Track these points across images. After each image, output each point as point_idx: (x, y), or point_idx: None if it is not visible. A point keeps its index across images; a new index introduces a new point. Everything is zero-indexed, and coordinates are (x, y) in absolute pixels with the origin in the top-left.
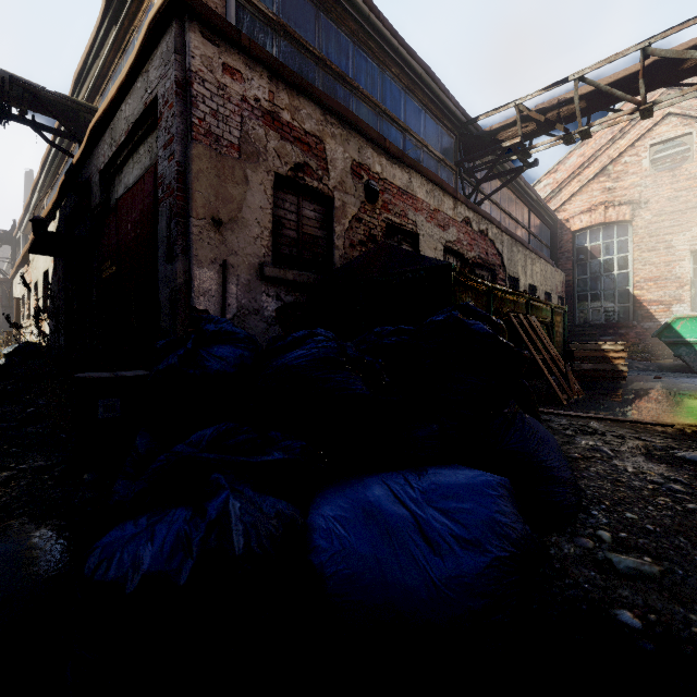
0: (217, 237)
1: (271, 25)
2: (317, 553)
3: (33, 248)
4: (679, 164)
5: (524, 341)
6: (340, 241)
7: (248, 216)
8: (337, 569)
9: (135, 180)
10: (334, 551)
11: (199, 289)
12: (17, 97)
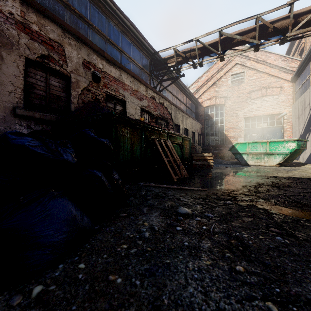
0: None
1: None
2: None
3: None
4: (240, 84)
5: (160, 152)
6: (75, 99)
7: (4, 79)
8: None
9: None
10: None
11: None
12: None
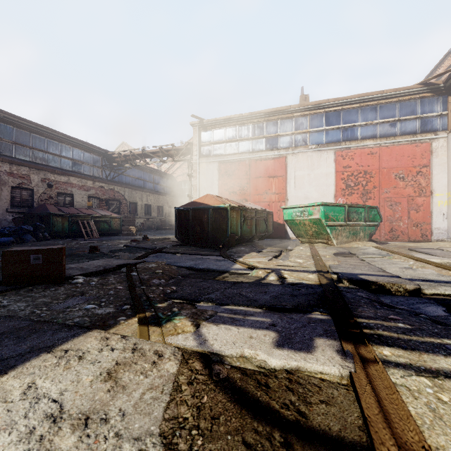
0: None
1: (12, 144)
2: None
3: None
4: None
5: (80, 226)
6: (36, 200)
7: (3, 198)
8: None
9: None
10: None
11: None
12: None
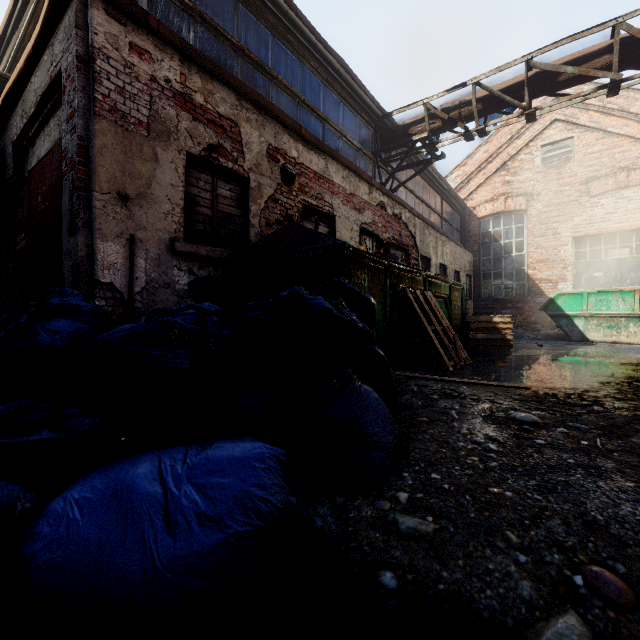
0: (123, 212)
1: (188, 11)
2: (33, 542)
3: None
4: (563, 163)
5: (418, 314)
6: (256, 219)
7: (158, 192)
8: (49, 557)
9: (46, 152)
10: (54, 538)
11: (103, 262)
12: None
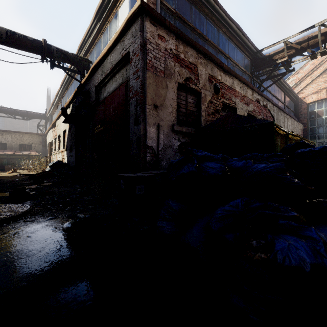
0: (155, 113)
1: (172, 14)
2: None
3: (65, 121)
4: None
5: None
6: (203, 113)
7: (167, 103)
8: None
9: (113, 89)
10: None
11: (149, 136)
12: (58, 56)
